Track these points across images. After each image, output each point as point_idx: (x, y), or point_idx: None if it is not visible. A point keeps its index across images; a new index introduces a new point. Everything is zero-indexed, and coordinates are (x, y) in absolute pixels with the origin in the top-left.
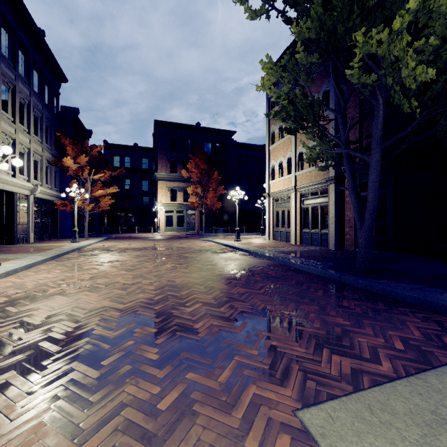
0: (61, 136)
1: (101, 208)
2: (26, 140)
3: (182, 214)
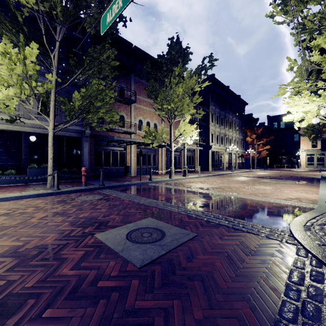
0: (245, 130)
1: (262, 156)
2: (235, 135)
3: (322, 156)
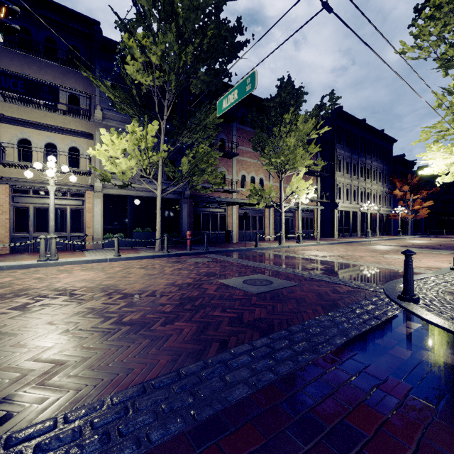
0: (392, 179)
1: (420, 216)
2: (375, 187)
3: None
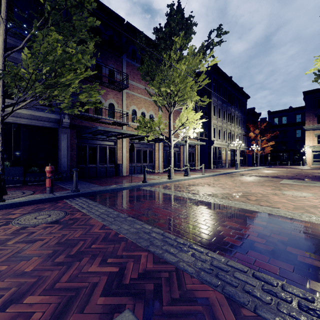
0: (248, 124)
1: (265, 152)
2: (237, 130)
3: None
